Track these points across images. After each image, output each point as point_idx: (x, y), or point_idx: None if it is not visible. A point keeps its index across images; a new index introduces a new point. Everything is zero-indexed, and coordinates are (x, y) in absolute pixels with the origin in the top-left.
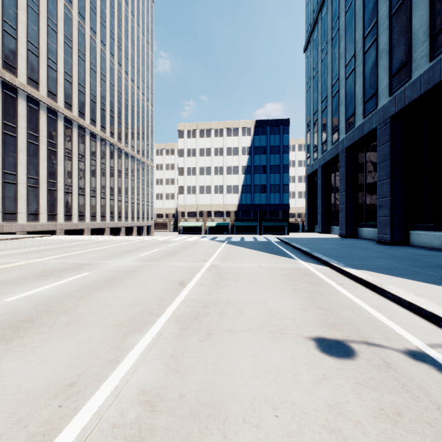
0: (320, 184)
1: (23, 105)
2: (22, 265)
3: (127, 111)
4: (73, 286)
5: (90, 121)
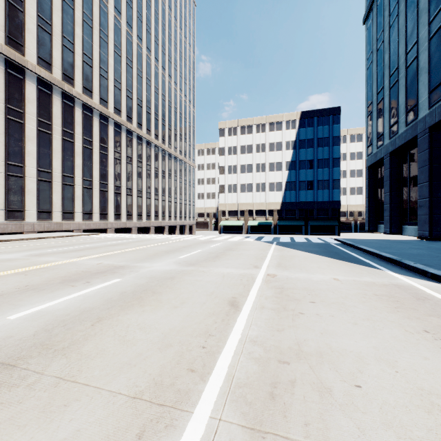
0: (387, 175)
1: (79, 113)
2: (58, 265)
3: (170, 113)
4: (96, 300)
5: (136, 124)
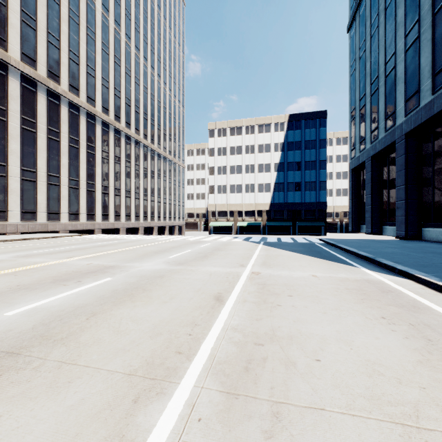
0: (368, 178)
1: (65, 111)
2: (48, 266)
3: (159, 113)
4: (88, 297)
5: (125, 124)
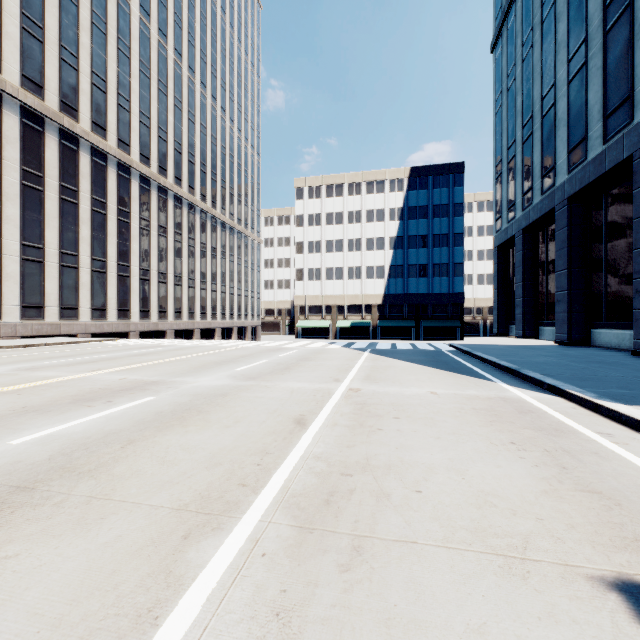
0: (519, 258)
1: (87, 160)
2: (64, 382)
3: (224, 164)
4: (123, 421)
5: (173, 179)
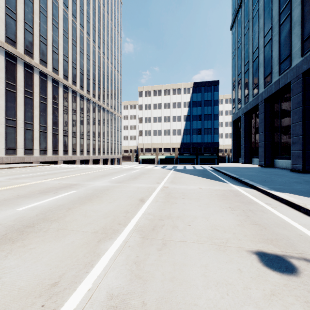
0: (243, 127)
1: (37, 77)
2: (33, 184)
3: (104, 79)
4: (64, 200)
5: (79, 87)
